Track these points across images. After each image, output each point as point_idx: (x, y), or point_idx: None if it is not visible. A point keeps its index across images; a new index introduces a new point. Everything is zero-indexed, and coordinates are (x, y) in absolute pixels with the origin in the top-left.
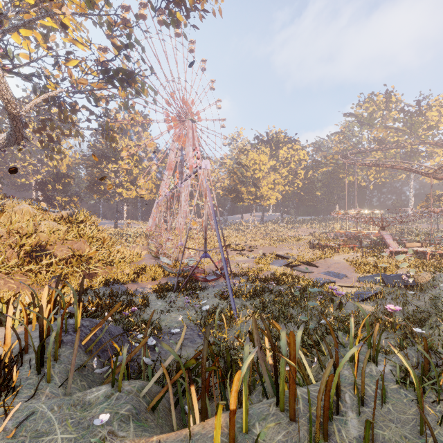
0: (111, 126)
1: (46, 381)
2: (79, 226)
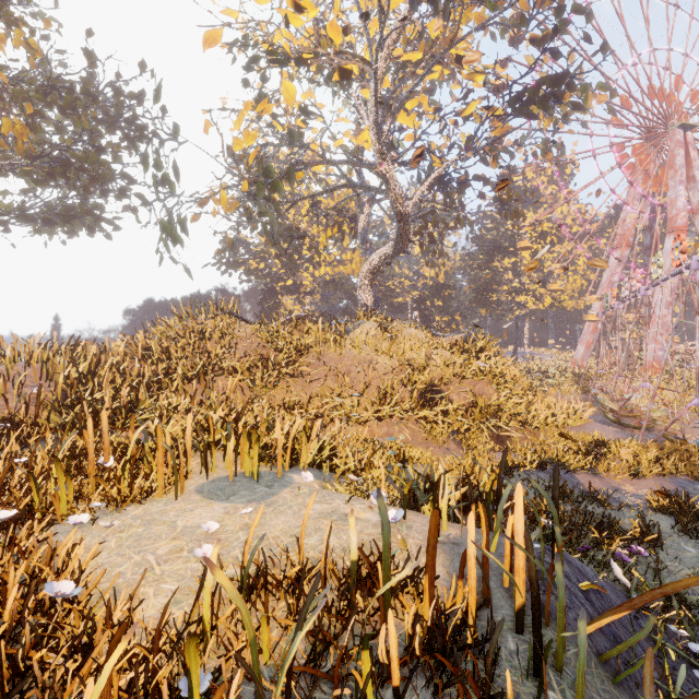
0: (514, 193)
1: None
2: (477, 357)
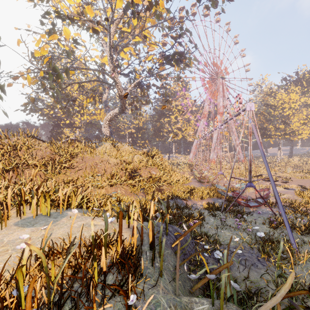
0: (168, 93)
1: (158, 274)
2: (152, 158)
